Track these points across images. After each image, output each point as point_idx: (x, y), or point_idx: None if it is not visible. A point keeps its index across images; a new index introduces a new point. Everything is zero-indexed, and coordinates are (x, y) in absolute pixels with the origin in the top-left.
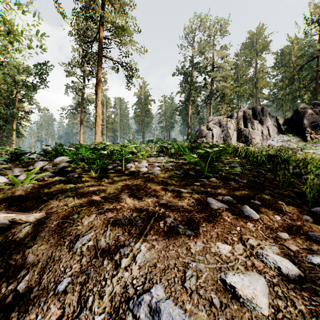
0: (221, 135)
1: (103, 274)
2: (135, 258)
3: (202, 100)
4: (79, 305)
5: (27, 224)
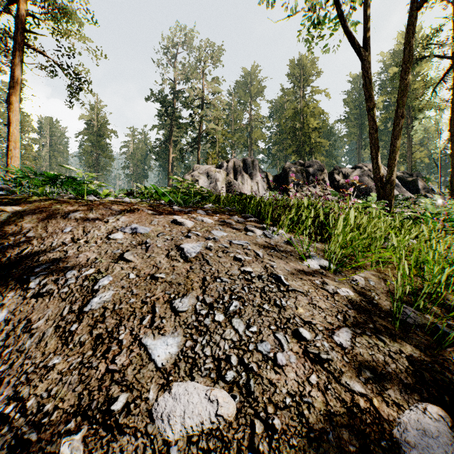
0: (208, 187)
1: (97, 225)
2: (118, 219)
3: (187, 143)
4: (85, 233)
5: (5, 212)
